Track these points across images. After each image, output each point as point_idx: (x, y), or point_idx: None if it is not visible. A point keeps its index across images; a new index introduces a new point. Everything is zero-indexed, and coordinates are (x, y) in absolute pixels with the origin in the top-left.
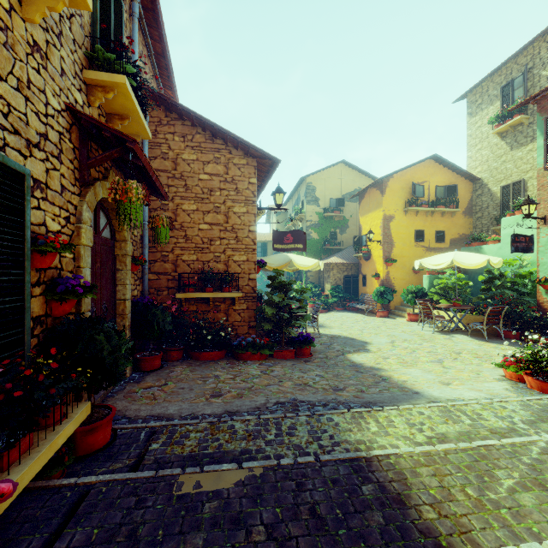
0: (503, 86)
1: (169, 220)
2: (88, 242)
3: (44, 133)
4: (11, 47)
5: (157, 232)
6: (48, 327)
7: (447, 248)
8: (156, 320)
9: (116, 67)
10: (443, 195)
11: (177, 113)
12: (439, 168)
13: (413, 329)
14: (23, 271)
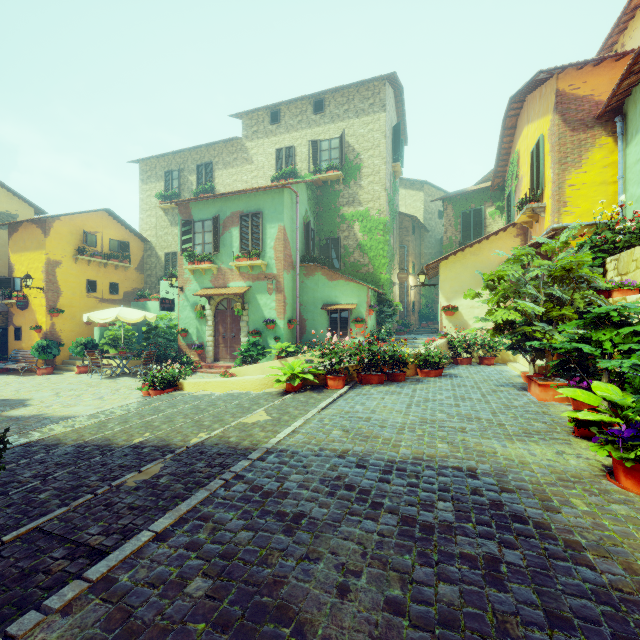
0: (166, 171)
1: None
2: None
3: None
4: None
5: None
6: None
7: (121, 300)
8: None
9: None
10: (117, 249)
11: None
12: (113, 222)
13: (82, 379)
14: None
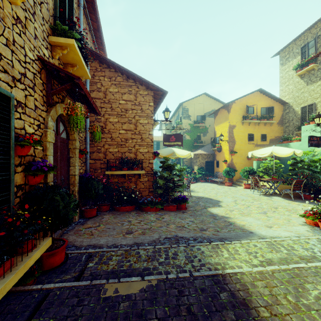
0: (302, 46)
1: (101, 127)
2: (51, 140)
3: (24, 73)
4: (2, 19)
5: (94, 134)
6: (26, 191)
7: (267, 145)
8: (93, 187)
9: (69, 34)
10: (265, 113)
11: (106, 64)
12: (263, 96)
13: (248, 193)
14: (9, 156)
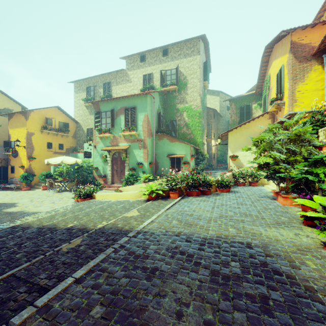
0: (87, 87)
1: None
2: None
3: None
4: None
5: None
6: None
7: (64, 153)
8: None
9: None
10: (62, 126)
11: None
12: (61, 113)
13: (44, 193)
14: None
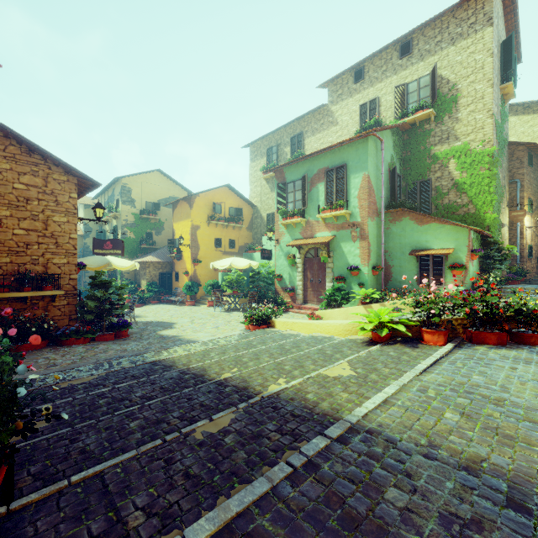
0: (268, 148)
1: None
2: None
3: None
4: None
5: None
6: None
7: (237, 253)
8: None
9: None
10: (234, 214)
11: None
12: (232, 194)
13: (209, 311)
14: None
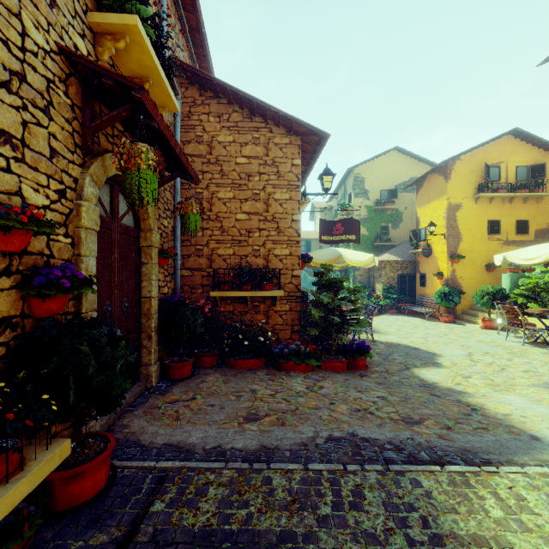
0: None
1: (199, 205)
2: (92, 225)
3: (20, 72)
4: None
5: (186, 220)
6: (26, 331)
7: (531, 241)
8: (186, 322)
9: (128, 8)
10: (525, 177)
11: (212, 91)
12: (520, 144)
13: (493, 338)
14: None
